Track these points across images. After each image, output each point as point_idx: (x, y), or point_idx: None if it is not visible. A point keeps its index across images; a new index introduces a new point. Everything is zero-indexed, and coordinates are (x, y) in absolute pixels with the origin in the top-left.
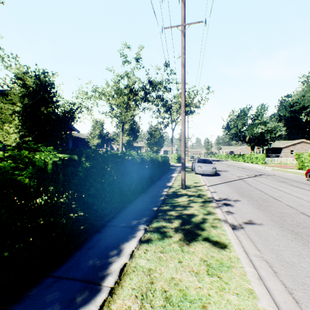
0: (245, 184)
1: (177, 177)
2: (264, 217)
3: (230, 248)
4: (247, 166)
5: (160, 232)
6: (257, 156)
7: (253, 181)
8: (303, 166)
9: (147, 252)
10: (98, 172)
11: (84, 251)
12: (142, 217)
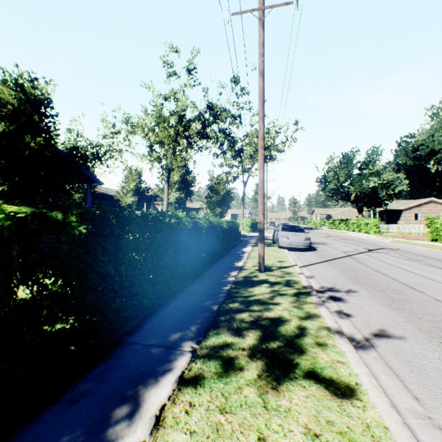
0: (358, 264)
1: (251, 252)
2: (404, 322)
3: (363, 399)
4: (353, 236)
5: (220, 358)
6: (368, 221)
7: (368, 259)
8: (438, 236)
9: (191, 410)
10: (107, 244)
11: (60, 408)
12: (189, 325)
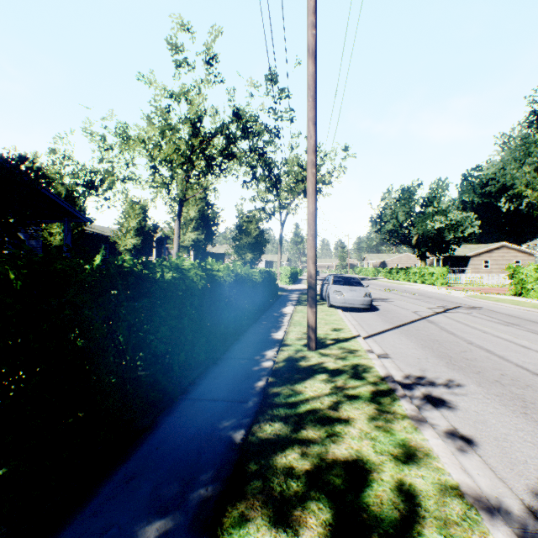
0: (442, 332)
1: (294, 314)
2: None
3: None
4: (418, 289)
5: None
6: (433, 270)
7: (450, 323)
8: (524, 289)
9: None
10: None
11: None
12: (185, 494)
